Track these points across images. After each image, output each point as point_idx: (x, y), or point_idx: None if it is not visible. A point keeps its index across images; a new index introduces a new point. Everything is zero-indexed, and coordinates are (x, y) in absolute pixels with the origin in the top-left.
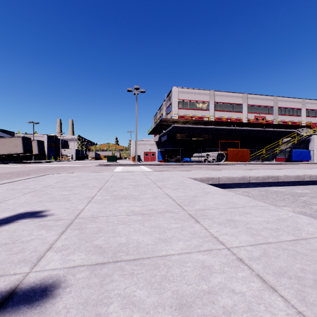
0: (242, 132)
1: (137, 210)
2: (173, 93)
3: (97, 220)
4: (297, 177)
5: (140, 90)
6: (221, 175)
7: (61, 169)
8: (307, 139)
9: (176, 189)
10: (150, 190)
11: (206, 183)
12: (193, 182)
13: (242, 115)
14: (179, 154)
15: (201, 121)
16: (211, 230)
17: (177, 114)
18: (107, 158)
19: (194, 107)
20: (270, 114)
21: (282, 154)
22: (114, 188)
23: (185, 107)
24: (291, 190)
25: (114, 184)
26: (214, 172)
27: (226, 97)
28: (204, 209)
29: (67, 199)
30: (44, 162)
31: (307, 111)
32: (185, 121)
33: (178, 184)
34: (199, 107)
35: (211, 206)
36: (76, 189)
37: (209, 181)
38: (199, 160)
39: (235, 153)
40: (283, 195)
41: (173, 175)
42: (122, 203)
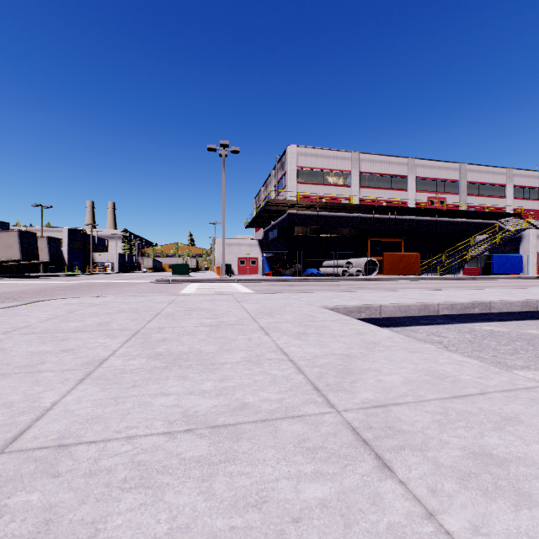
0: (407, 225)
1: (203, 409)
2: (289, 156)
3: (64, 464)
4: (525, 303)
5: (231, 148)
6: (383, 301)
7: (84, 288)
8: (516, 236)
9: (300, 337)
10: (243, 338)
11: (356, 317)
12: (335, 317)
13: (407, 195)
14: (299, 262)
15: (337, 205)
16: (450, 519)
17: (296, 193)
18: (172, 268)
19: (326, 180)
20: (454, 193)
21: (473, 262)
22: (163, 335)
23: (309, 181)
24: (520, 331)
25: (167, 324)
26: (368, 295)
27: (379, 164)
28: (387, 405)
29: (34, 368)
30: (61, 275)
31: (516, 189)
32: (309, 204)
33: (304, 322)
34: (334, 181)
35: (399, 392)
36: (76, 337)
37: (361, 313)
38: (334, 272)
39: (395, 260)
40: (509, 342)
41: (290, 301)
42: (168, 381)
